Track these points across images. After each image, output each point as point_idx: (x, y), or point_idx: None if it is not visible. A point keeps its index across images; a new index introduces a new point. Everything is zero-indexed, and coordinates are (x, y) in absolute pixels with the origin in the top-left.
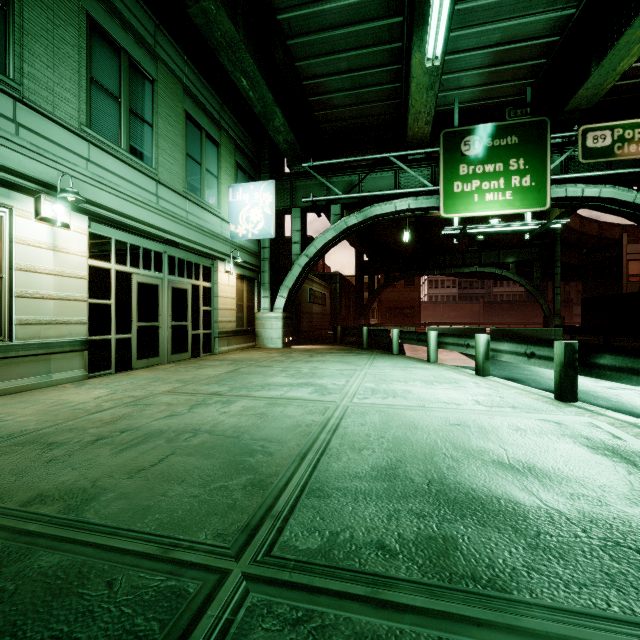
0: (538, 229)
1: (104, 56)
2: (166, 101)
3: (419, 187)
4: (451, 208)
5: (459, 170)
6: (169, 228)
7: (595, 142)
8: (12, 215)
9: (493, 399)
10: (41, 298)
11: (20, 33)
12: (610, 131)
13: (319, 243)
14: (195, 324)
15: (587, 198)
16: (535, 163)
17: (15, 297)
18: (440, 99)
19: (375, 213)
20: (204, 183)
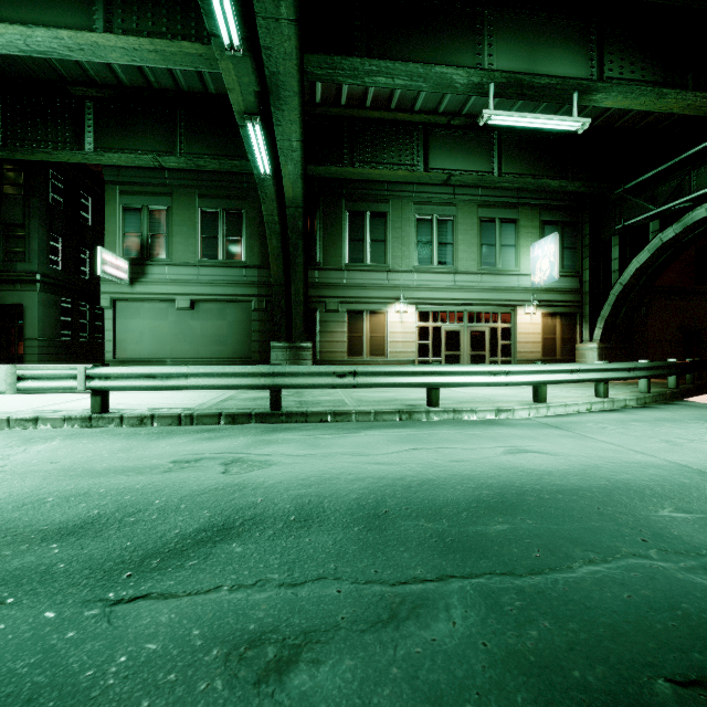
0: None
1: (423, 227)
2: (463, 223)
3: None
4: None
5: None
6: (464, 297)
7: None
8: (387, 313)
9: (508, 397)
10: (397, 342)
11: (390, 245)
12: None
13: (633, 268)
14: (493, 353)
15: None
16: None
17: (388, 342)
18: None
19: (697, 218)
20: (499, 256)
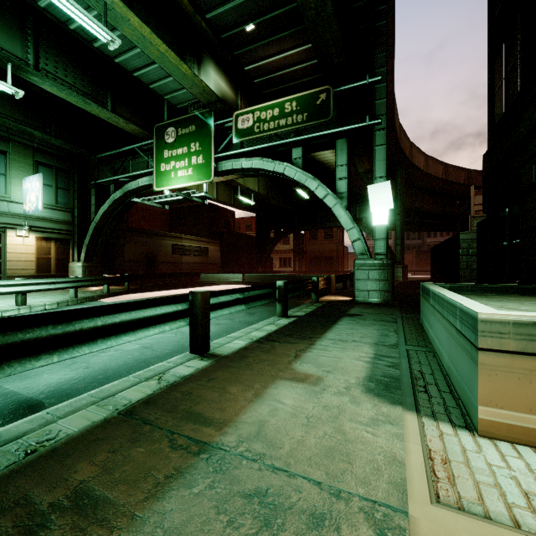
0: (193, 197)
1: None
2: None
3: (149, 168)
4: (160, 183)
5: (164, 154)
6: None
7: (243, 124)
8: None
9: None
10: None
11: None
12: (252, 114)
13: (102, 213)
14: None
15: (248, 169)
16: (205, 145)
17: None
18: (173, 99)
19: (129, 189)
20: None
